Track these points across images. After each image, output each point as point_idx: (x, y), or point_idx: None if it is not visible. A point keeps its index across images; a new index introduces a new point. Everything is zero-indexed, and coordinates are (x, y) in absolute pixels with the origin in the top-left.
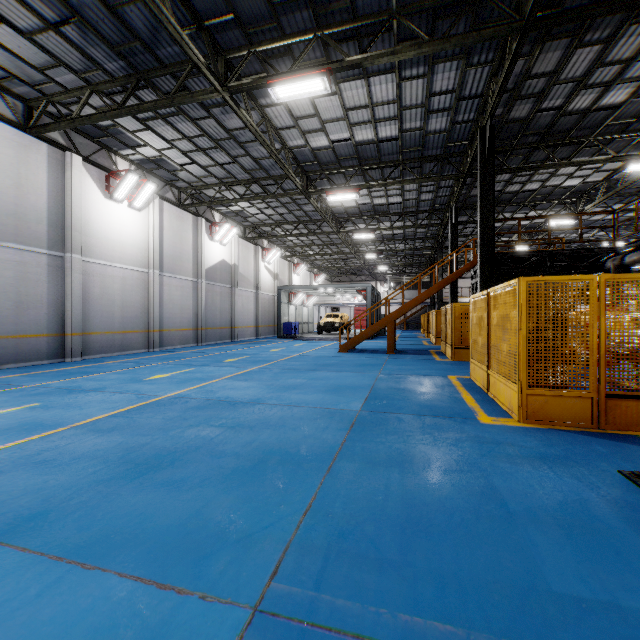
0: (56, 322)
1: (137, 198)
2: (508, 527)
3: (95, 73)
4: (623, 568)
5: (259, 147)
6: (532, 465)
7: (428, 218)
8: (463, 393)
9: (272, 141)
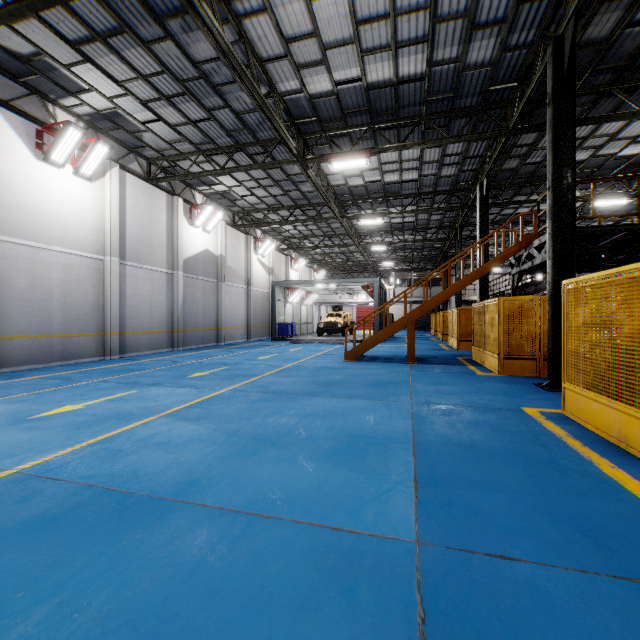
0: None
1: (85, 163)
2: None
3: None
4: None
5: (240, 93)
6: None
7: (446, 201)
8: (596, 460)
9: (254, 75)
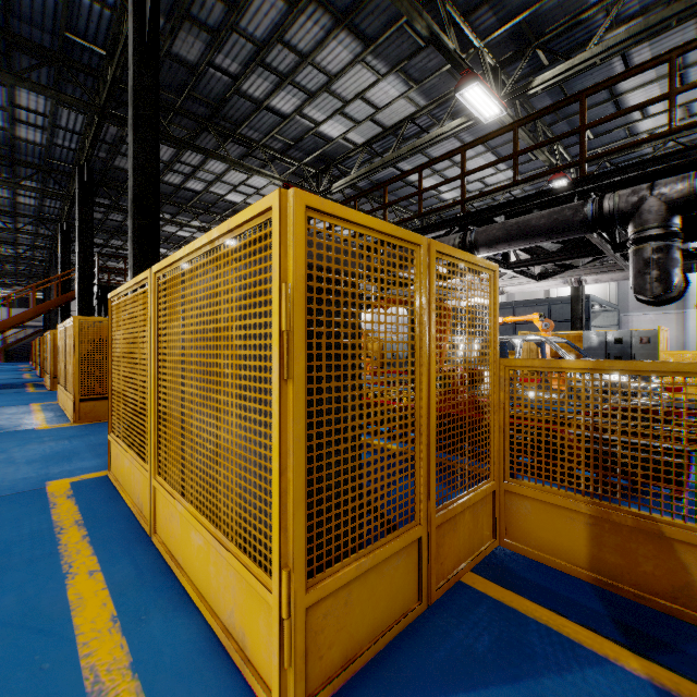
0: None
1: None
2: (8, 469)
3: None
4: (67, 463)
5: None
6: (58, 442)
7: (35, 224)
8: (38, 414)
9: None
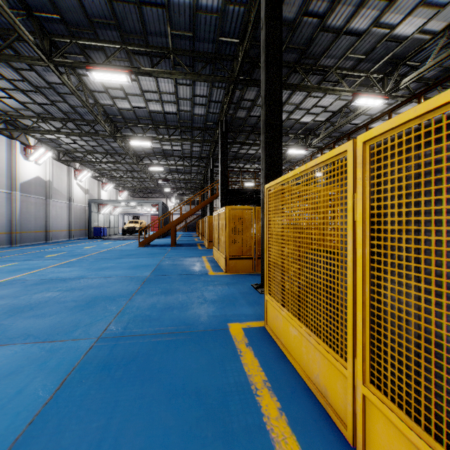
0: None
1: None
2: (203, 304)
3: None
4: (233, 307)
5: (75, 99)
6: (222, 286)
7: (198, 161)
8: (206, 264)
9: (87, 99)
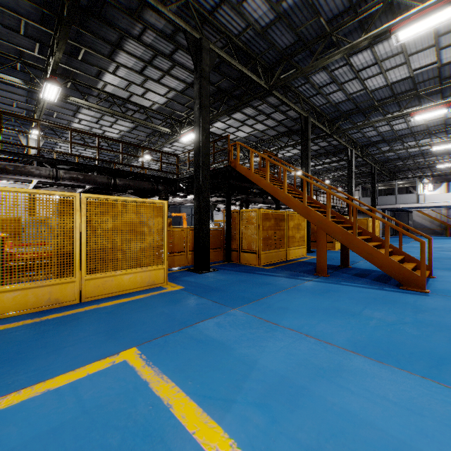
0: None
1: None
2: None
3: None
4: None
5: None
6: None
7: None
8: None
9: None
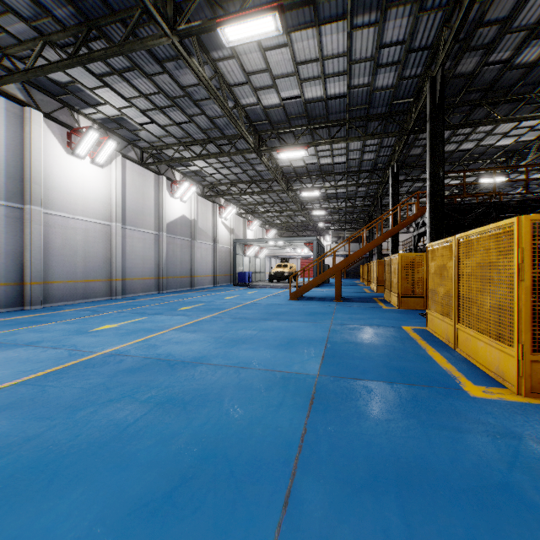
0: (15, 271)
1: (99, 155)
2: None
3: (46, 22)
4: None
5: (213, 105)
6: None
7: (369, 177)
8: (428, 349)
9: (225, 97)
